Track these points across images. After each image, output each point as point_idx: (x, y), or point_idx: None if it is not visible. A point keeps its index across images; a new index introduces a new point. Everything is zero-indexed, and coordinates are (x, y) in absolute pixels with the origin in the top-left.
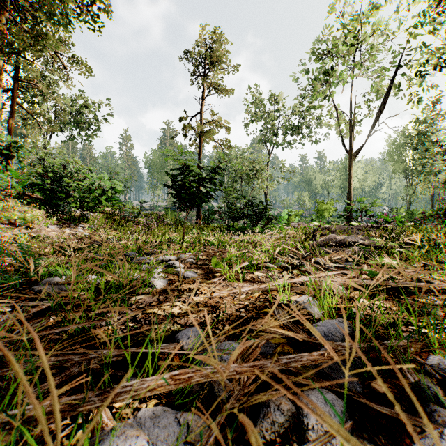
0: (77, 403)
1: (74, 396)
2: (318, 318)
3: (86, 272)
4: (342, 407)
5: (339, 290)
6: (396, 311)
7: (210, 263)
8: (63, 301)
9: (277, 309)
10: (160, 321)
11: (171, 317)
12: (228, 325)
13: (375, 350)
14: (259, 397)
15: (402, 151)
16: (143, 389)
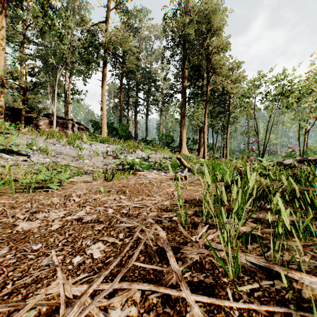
0: None
1: None
2: None
3: None
4: None
5: None
6: None
7: None
8: None
9: None
10: None
11: None
12: None
13: None
14: None
15: None
16: None
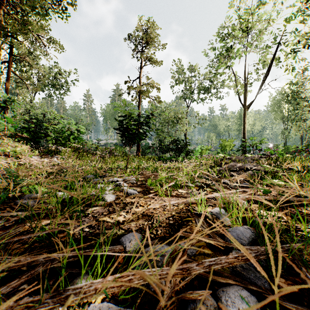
0: (33, 305)
1: (31, 298)
2: (228, 225)
3: (55, 190)
4: (255, 303)
5: (242, 203)
6: (286, 219)
7: (146, 183)
8: (37, 212)
9: (197, 218)
10: (109, 227)
11: (117, 224)
12: (160, 231)
13: (277, 253)
14: (187, 295)
15: (280, 105)
16: (90, 291)
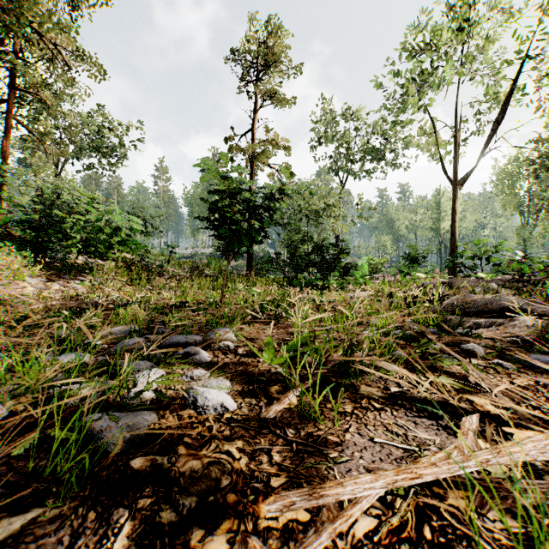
0: None
1: None
2: None
3: None
4: None
5: None
6: None
7: (260, 353)
8: None
9: None
10: None
11: None
12: None
13: None
14: None
15: (514, 181)
16: None
